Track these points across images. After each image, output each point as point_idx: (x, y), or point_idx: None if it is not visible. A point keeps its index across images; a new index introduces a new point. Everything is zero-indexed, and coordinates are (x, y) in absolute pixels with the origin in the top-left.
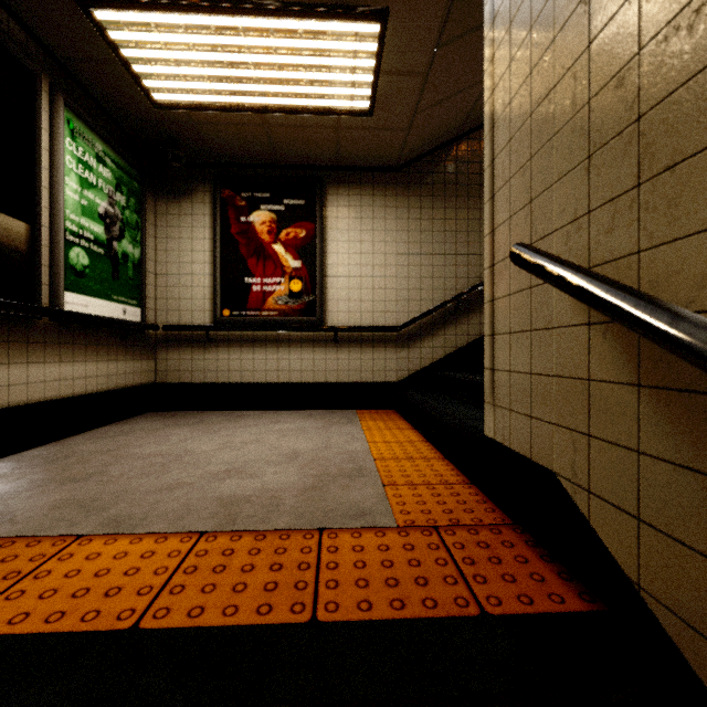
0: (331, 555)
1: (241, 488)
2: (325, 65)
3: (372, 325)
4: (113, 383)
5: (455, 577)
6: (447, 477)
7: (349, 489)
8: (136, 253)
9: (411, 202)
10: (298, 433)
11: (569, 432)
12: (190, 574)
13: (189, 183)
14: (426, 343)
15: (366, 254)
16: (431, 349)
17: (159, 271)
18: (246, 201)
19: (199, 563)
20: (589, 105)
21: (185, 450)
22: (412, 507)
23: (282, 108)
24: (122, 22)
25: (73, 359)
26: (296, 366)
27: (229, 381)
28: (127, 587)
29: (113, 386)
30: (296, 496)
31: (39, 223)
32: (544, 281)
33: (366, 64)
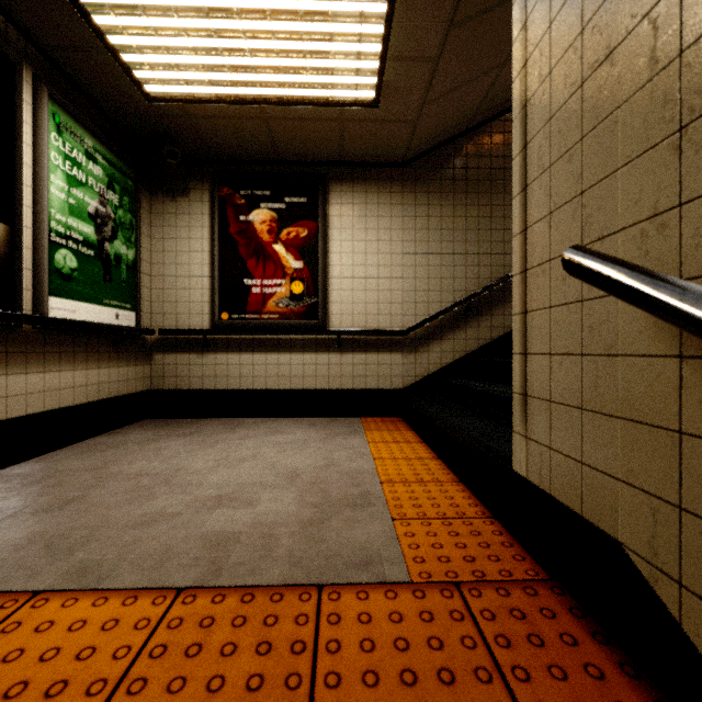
0: (332, 628)
1: (231, 522)
2: (327, 51)
3: (378, 328)
4: (104, 392)
5: (489, 669)
6: (465, 508)
7: (354, 525)
8: (130, 254)
9: (418, 199)
10: (299, 447)
11: (645, 496)
12: (157, 659)
13: (186, 181)
14: (435, 347)
15: (371, 254)
16: (439, 354)
17: (155, 272)
18: (246, 199)
19: (170, 640)
20: (681, 59)
21: (175, 468)
22: (427, 552)
23: (281, 100)
24: (106, 5)
25: (59, 368)
26: (298, 371)
27: (227, 387)
28: (75, 680)
29: (104, 394)
30: (293, 534)
31: (19, 224)
32: (620, 298)
33: (371, 49)
